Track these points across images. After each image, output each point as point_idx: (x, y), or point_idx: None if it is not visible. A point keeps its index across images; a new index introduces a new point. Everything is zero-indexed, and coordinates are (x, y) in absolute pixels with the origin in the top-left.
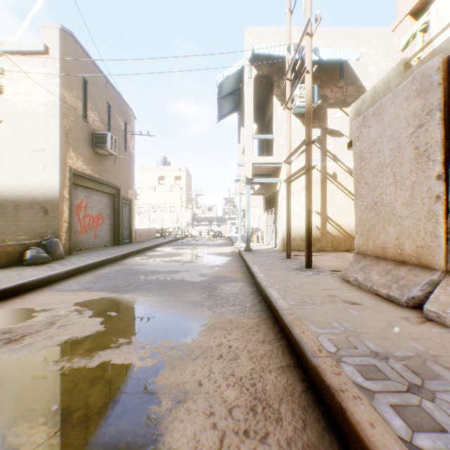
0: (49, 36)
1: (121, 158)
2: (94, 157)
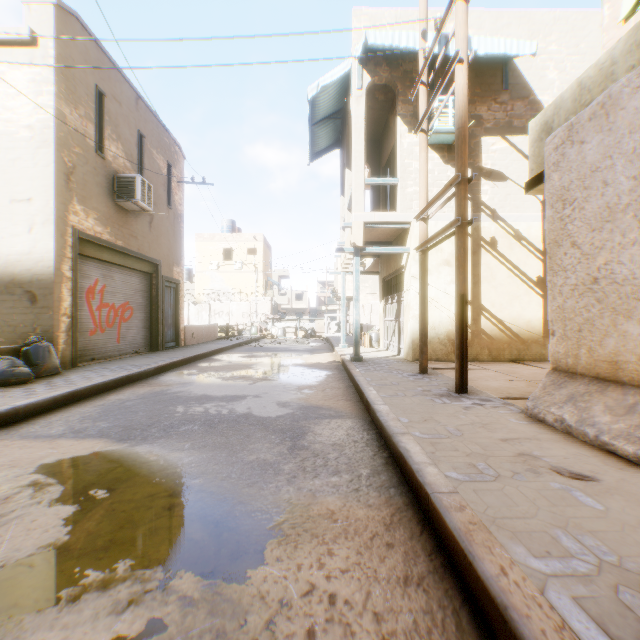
0: (38, 16)
1: (162, 218)
2: (116, 213)
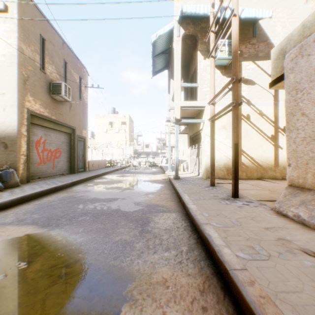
0: None
1: (77, 105)
2: (51, 102)
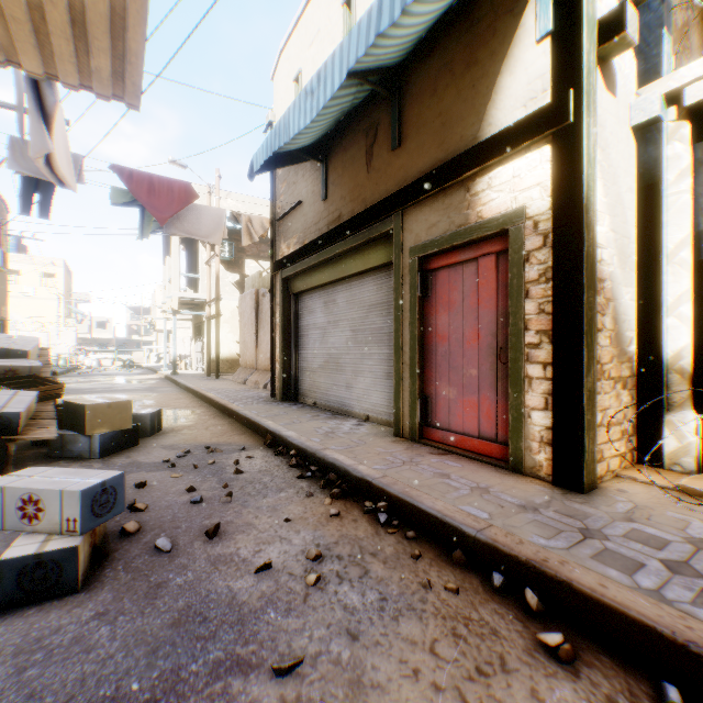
0: None
1: None
2: None
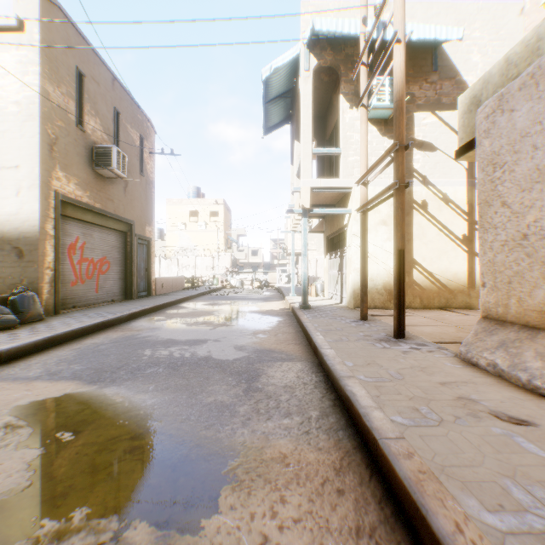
0: (25, 5)
1: (136, 184)
2: (95, 179)
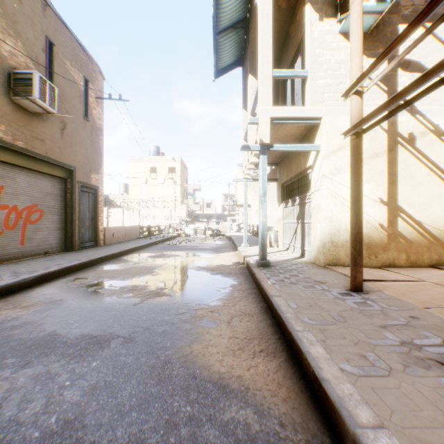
0: None
1: (78, 127)
2: (14, 112)
